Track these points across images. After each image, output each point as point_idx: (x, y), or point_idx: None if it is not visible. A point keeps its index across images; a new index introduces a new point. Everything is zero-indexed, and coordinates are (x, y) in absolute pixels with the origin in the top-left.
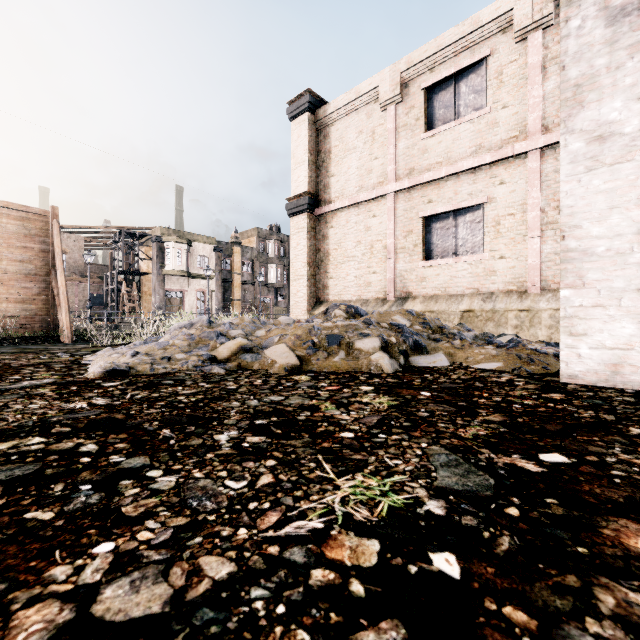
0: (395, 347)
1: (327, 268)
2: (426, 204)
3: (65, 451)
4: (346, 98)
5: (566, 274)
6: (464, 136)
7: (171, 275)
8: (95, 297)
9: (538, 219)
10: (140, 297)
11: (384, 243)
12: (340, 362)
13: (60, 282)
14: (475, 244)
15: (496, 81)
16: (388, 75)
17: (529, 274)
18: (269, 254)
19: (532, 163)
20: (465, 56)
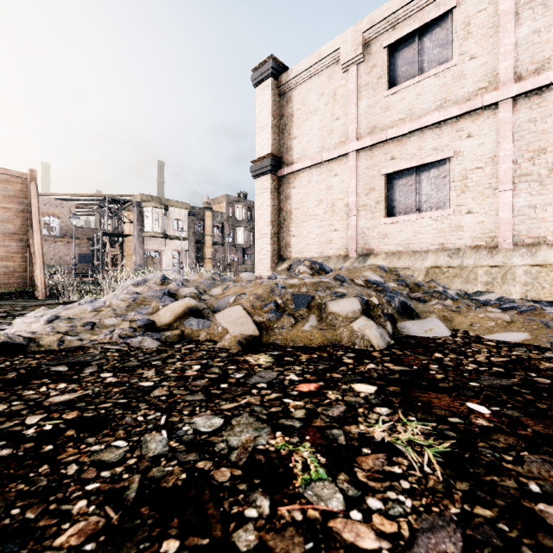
0: (378, 310)
1: (289, 227)
2: (388, 161)
3: None
4: (308, 62)
5: None
6: (428, 91)
7: (150, 236)
8: (84, 256)
9: (510, 171)
10: (123, 256)
11: (345, 201)
12: (312, 332)
13: (36, 240)
14: (440, 199)
15: (463, 32)
16: (350, 36)
17: (500, 229)
18: (237, 218)
19: (503, 113)
20: (429, 10)
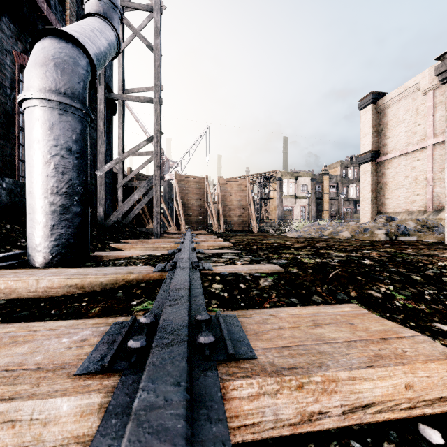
0: (392, 233)
1: (384, 193)
2: None
3: (308, 241)
4: (397, 91)
5: (446, 209)
6: None
7: (286, 198)
8: None
9: None
10: (269, 211)
11: (425, 176)
12: (366, 237)
13: (252, 208)
14: None
15: None
16: (427, 74)
17: None
18: (349, 177)
19: None
20: None
